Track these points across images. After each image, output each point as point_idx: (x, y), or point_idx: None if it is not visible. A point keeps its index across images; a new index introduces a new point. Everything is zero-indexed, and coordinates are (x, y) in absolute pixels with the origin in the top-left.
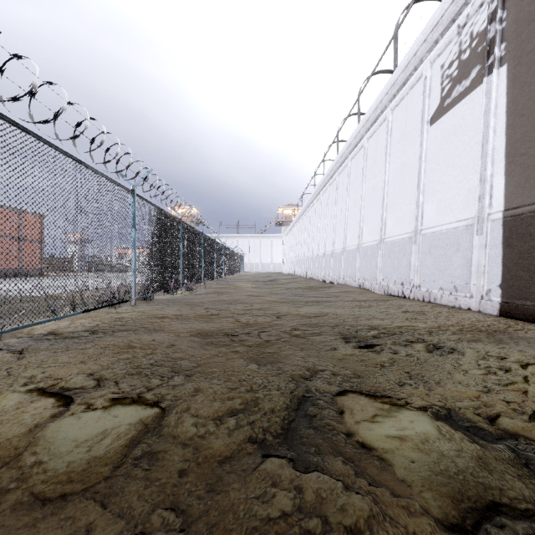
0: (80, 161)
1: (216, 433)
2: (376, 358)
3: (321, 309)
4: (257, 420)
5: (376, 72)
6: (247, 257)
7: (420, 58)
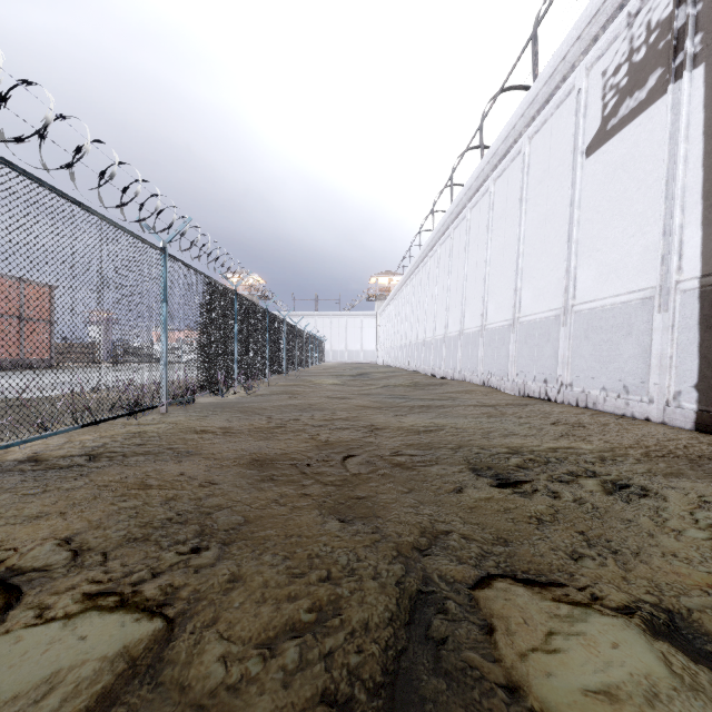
0: (79, 203)
1: (262, 680)
2: (527, 505)
3: (433, 419)
4: (338, 651)
5: (506, 88)
6: (329, 342)
7: (571, 63)
